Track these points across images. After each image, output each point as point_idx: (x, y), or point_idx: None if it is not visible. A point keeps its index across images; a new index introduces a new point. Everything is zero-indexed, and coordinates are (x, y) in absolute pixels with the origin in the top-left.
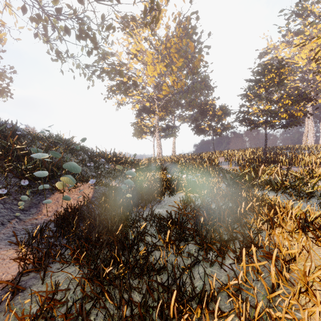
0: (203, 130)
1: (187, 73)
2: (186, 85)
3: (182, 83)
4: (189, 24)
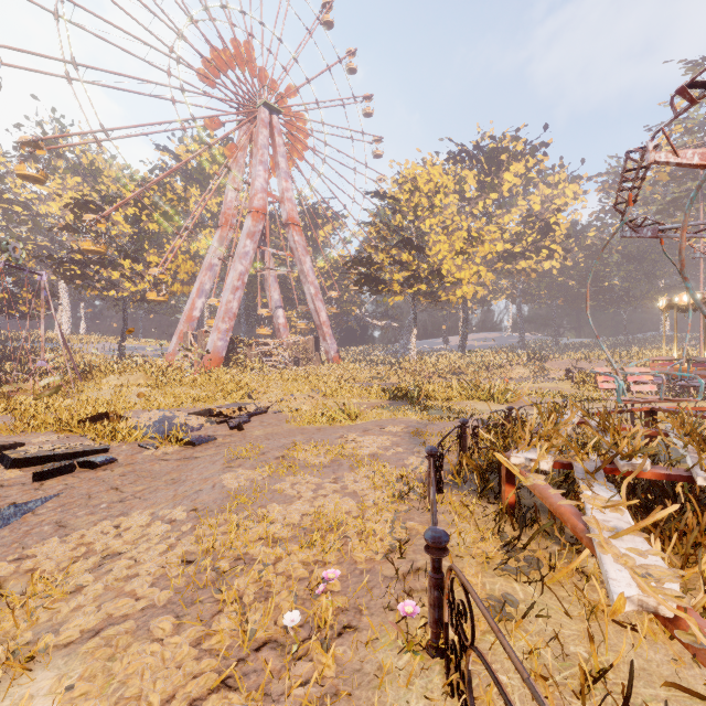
0: None
1: None
2: None
3: None
4: None
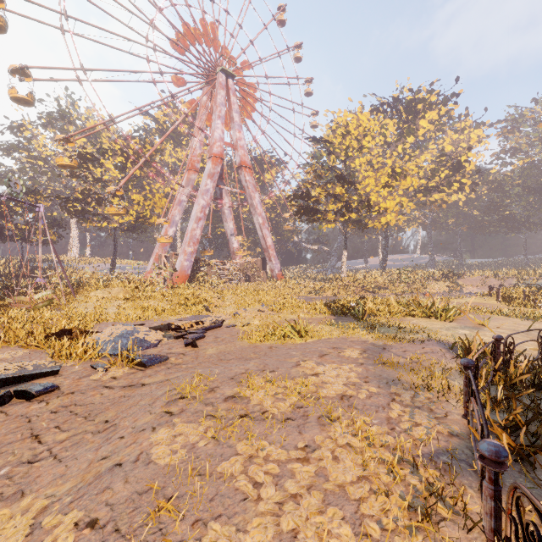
0: None
1: None
2: None
3: None
4: None
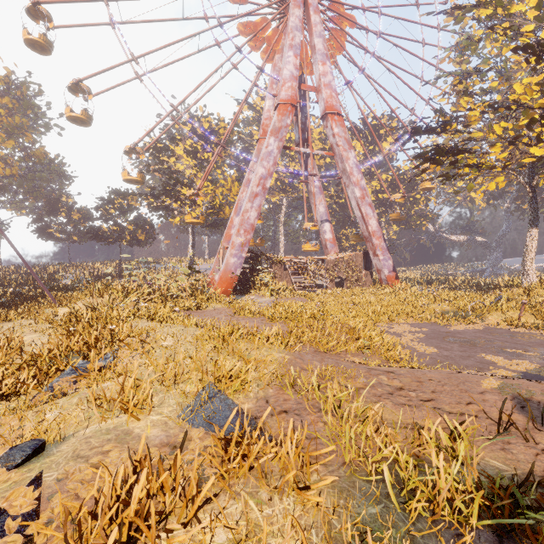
0: (52, 235)
1: (24, 158)
2: (22, 169)
3: (14, 171)
4: (27, 90)
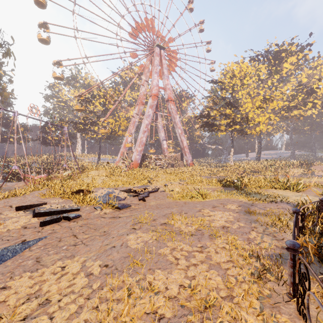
0: (6, 140)
1: None
2: None
3: None
4: None
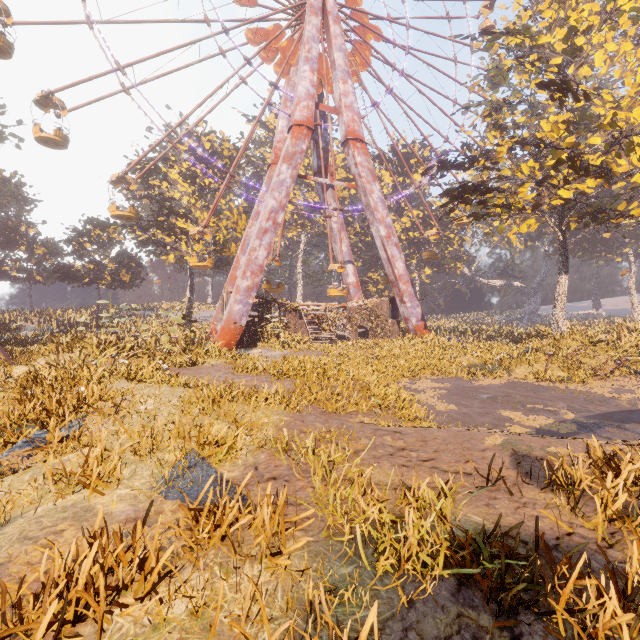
0: (7, 274)
1: None
2: None
3: None
4: None
